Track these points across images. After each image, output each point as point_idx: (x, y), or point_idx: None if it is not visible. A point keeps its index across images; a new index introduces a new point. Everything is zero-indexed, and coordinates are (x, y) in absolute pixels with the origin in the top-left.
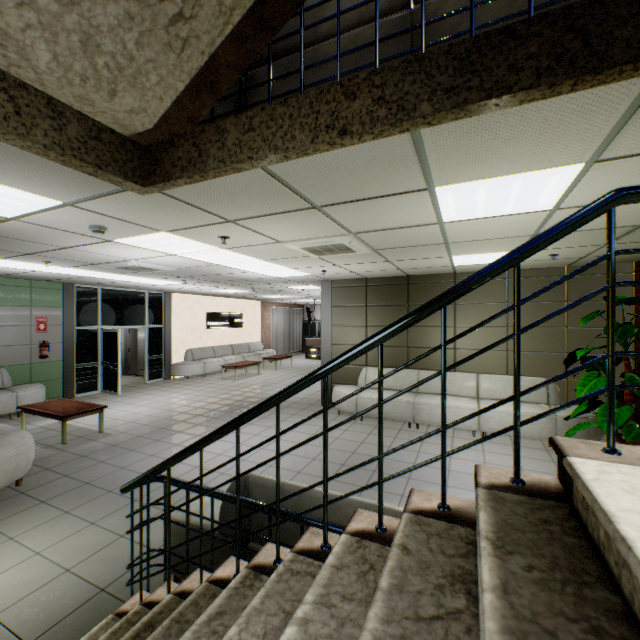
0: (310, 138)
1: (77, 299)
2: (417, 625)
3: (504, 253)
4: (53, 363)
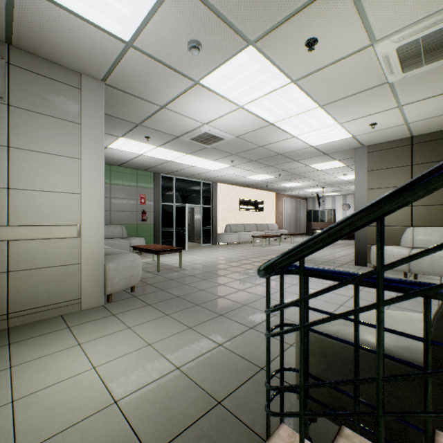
0: None
1: (161, 184)
2: None
3: None
4: (148, 225)
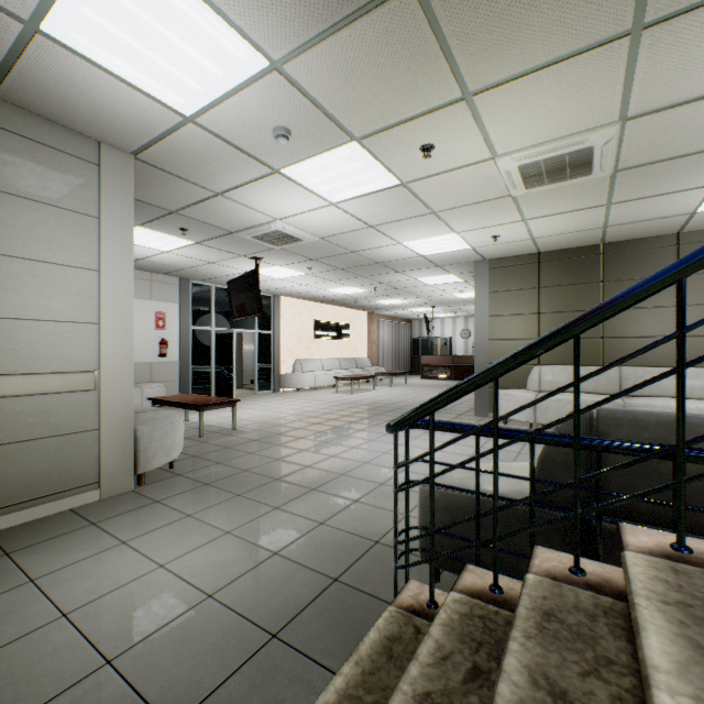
0: None
1: None
2: None
3: None
4: None
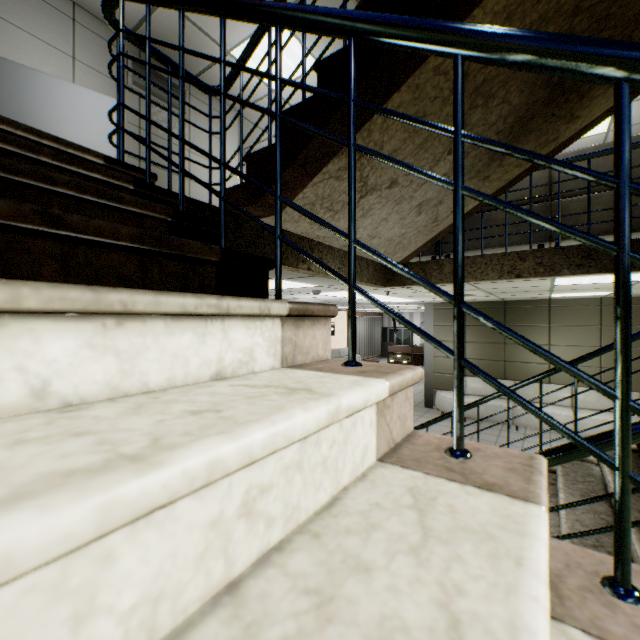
0: (497, 276)
1: None
2: (577, 482)
3: (599, 292)
4: None
